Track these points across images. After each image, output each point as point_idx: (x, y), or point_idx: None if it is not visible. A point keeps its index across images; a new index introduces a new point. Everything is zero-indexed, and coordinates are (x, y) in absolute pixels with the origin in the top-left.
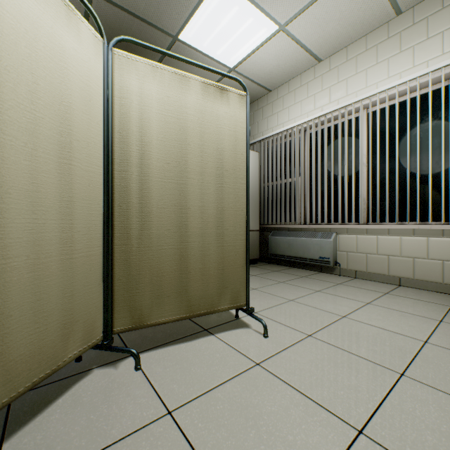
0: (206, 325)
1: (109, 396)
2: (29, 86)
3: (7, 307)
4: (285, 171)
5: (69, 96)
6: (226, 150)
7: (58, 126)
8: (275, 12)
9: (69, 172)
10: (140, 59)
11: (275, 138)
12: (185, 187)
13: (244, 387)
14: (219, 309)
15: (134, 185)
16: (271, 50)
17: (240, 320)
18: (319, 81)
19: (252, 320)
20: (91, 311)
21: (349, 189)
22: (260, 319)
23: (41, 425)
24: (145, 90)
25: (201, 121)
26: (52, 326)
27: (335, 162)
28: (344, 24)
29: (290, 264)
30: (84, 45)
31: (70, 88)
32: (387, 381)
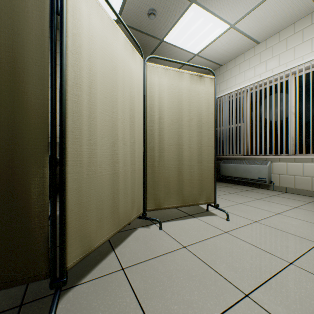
0: (190, 213)
1: (151, 238)
2: (122, 91)
3: (118, 189)
4: (232, 119)
5: (133, 92)
6: (203, 111)
7: (129, 107)
8: (228, 17)
9: (133, 128)
10: (159, 66)
11: (225, 97)
12: (181, 133)
13: (220, 240)
14: (199, 203)
15: (156, 133)
16: (223, 41)
17: (210, 212)
18: (258, 57)
19: (217, 212)
20: (139, 197)
21: (281, 131)
22: (224, 210)
23: (126, 245)
24: (161, 82)
25: (189, 96)
26: (129, 201)
27: (269, 112)
28: (277, 18)
29: (236, 183)
30: (137, 65)
31: (134, 88)
32: (308, 245)
